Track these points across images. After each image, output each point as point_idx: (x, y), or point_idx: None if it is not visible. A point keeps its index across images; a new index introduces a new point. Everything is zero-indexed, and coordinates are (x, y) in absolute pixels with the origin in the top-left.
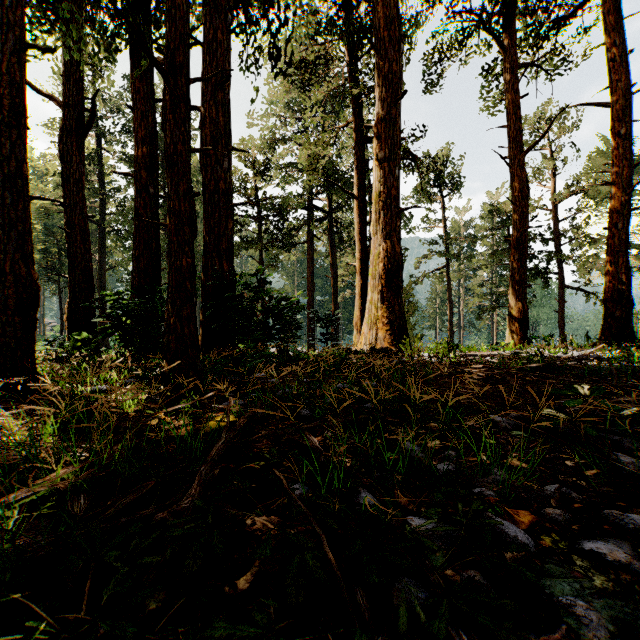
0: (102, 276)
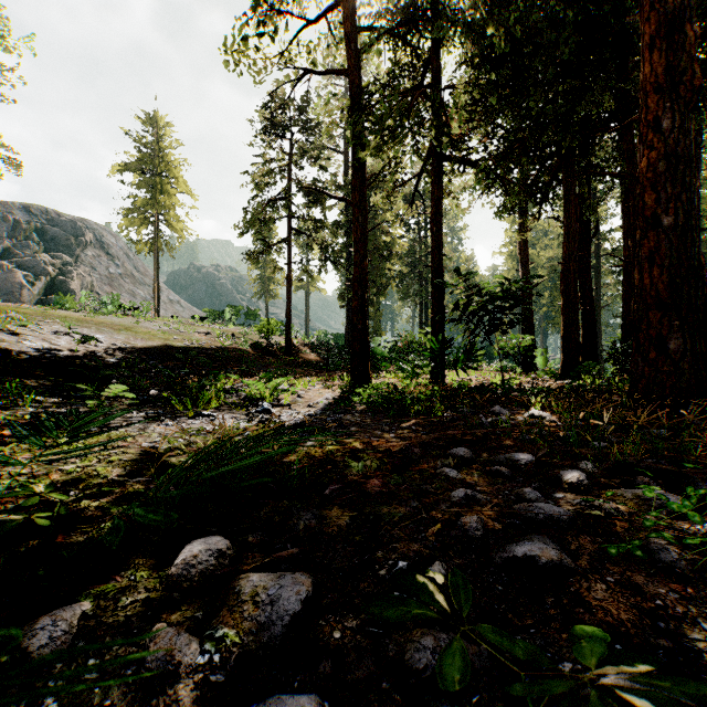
0: (597, 314)
